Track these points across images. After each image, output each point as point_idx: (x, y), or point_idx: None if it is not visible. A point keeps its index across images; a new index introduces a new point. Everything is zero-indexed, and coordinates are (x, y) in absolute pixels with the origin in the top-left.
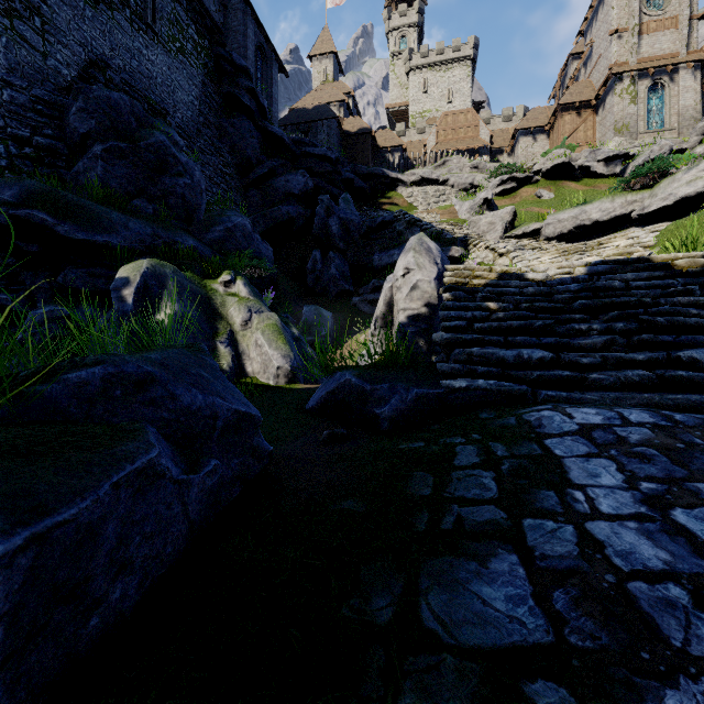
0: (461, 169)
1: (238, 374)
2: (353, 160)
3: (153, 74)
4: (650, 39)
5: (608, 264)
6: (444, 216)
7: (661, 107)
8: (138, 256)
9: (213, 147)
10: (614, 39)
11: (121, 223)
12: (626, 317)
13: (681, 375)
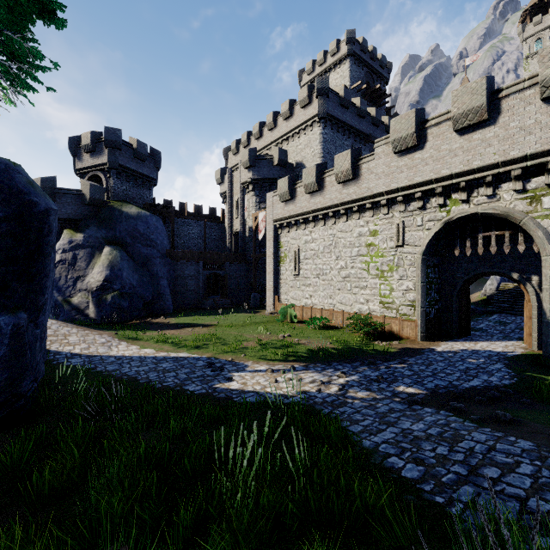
0: None
1: None
2: None
3: None
4: None
5: None
6: None
7: None
8: None
9: None
10: None
11: None
12: None
13: None
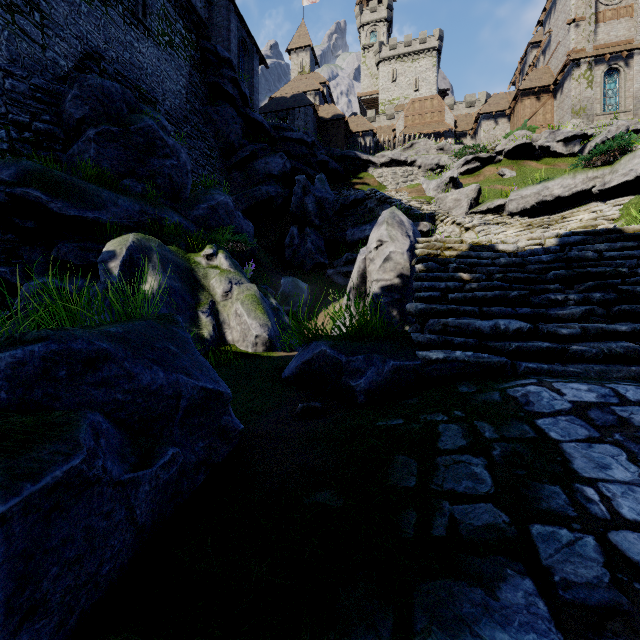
0: (428, 151)
1: (218, 342)
2: (328, 143)
3: (144, 65)
4: (606, 26)
5: (579, 235)
6: (413, 194)
7: (617, 90)
8: (126, 232)
9: (199, 133)
10: (571, 27)
11: (111, 201)
12: (603, 287)
13: None
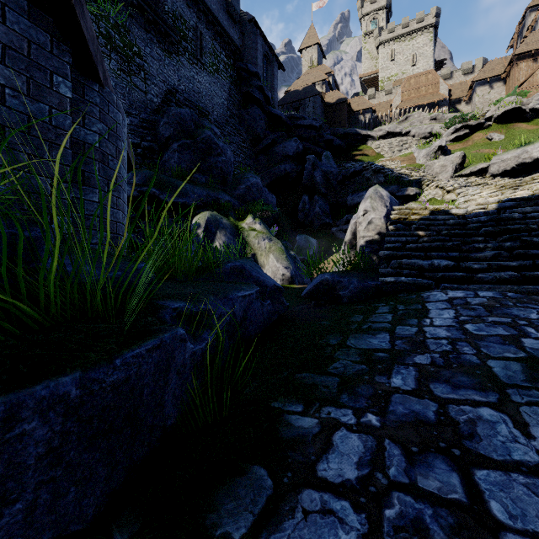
0: (421, 122)
1: None
2: (333, 123)
3: (200, 90)
4: None
5: (516, 201)
6: (405, 162)
7: None
8: (199, 209)
9: (236, 130)
10: None
11: (191, 190)
12: (515, 238)
13: (537, 274)
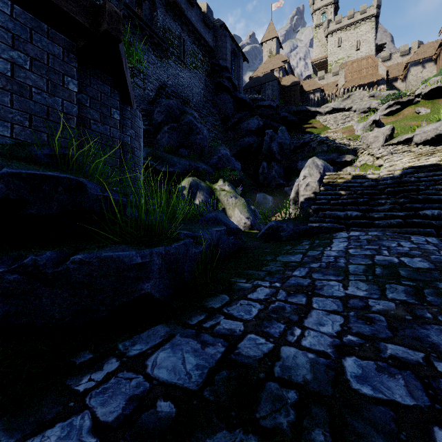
0: (361, 99)
1: None
2: (288, 102)
3: (183, 83)
4: None
5: (416, 168)
6: (345, 133)
7: None
8: (183, 175)
9: (210, 112)
10: None
11: (178, 162)
12: (407, 196)
13: (415, 221)
